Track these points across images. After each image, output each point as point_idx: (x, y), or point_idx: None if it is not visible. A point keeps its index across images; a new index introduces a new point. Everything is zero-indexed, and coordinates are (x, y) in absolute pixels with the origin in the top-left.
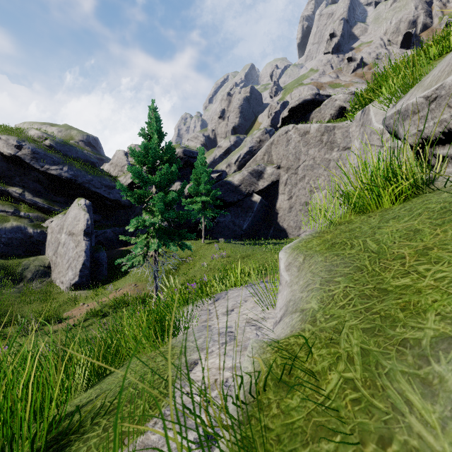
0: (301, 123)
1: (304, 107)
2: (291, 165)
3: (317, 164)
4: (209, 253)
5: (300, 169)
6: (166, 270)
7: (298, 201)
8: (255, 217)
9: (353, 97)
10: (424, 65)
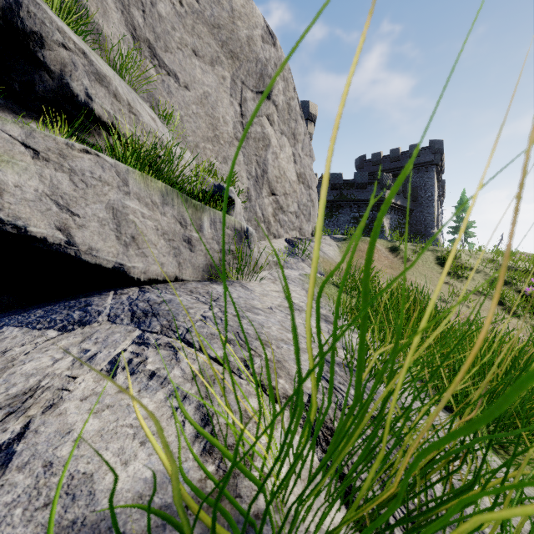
0: None
1: None
2: None
3: None
4: None
5: None
6: None
7: None
8: None
9: None
10: None
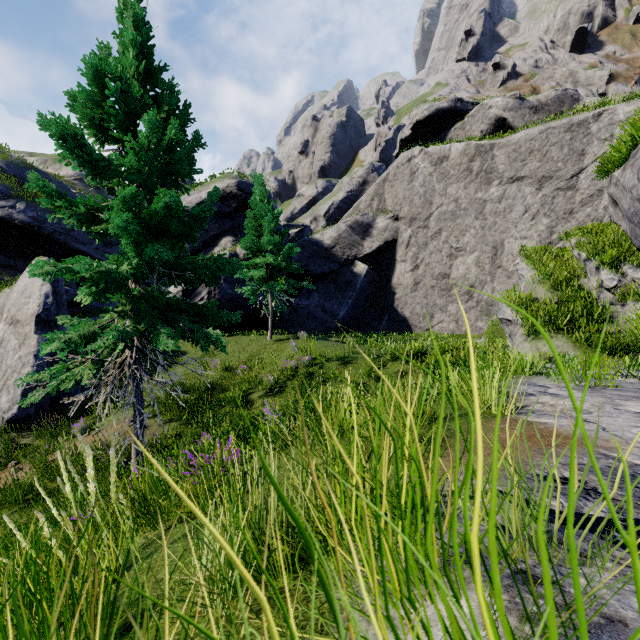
0: (434, 145)
1: (437, 121)
2: (417, 214)
3: (462, 209)
4: (280, 359)
5: (433, 220)
6: (197, 390)
7: (429, 272)
8: (358, 300)
9: (518, 103)
10: None
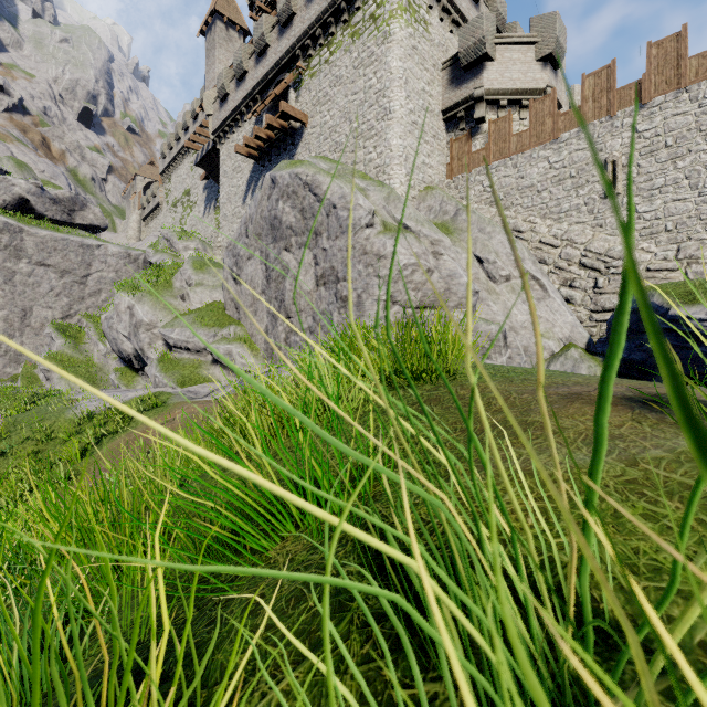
0: None
1: None
2: None
3: None
4: None
5: None
6: None
7: None
8: None
9: (40, 192)
10: (159, 287)
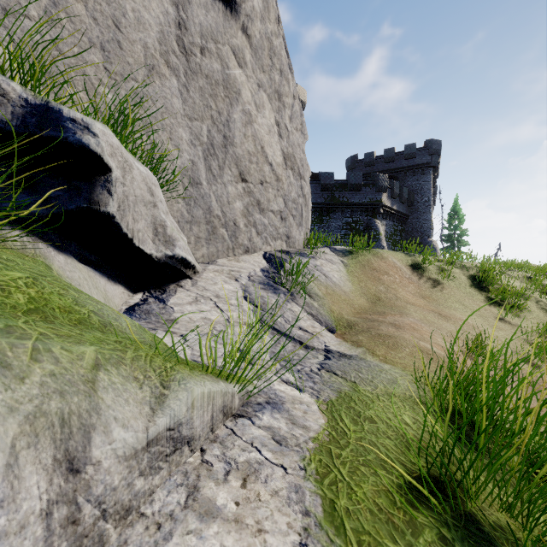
0: None
1: None
2: None
3: None
4: None
5: None
6: None
7: None
8: None
9: None
10: None
